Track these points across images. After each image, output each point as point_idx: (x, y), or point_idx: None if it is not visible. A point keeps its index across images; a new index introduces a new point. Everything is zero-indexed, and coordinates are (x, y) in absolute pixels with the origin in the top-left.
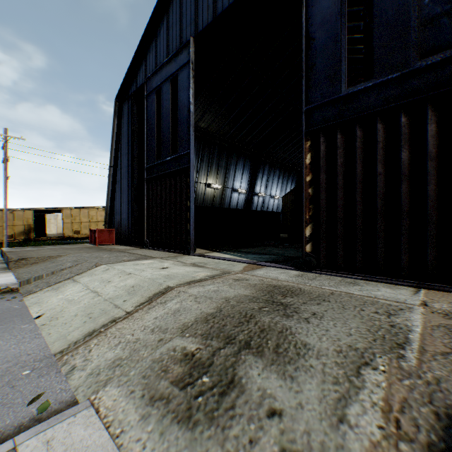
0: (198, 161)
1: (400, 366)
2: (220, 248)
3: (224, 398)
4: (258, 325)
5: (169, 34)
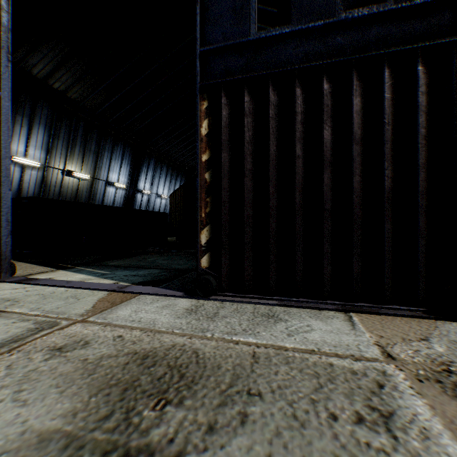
0: (50, 136)
1: None
2: (76, 262)
3: None
4: None
5: None
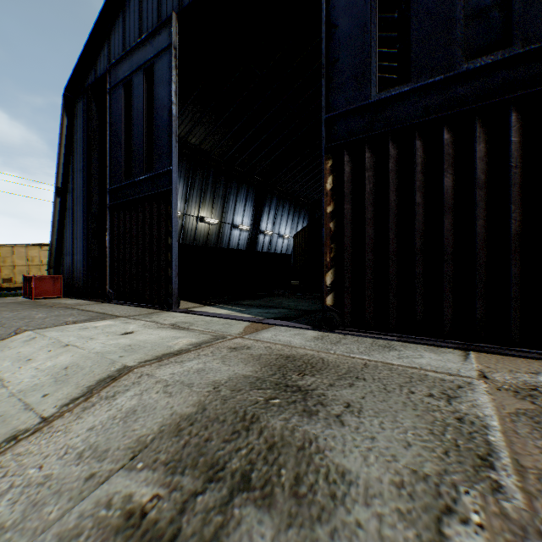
0: (188, 187)
1: (503, 510)
2: (215, 301)
3: None
4: (263, 436)
5: (143, 6)
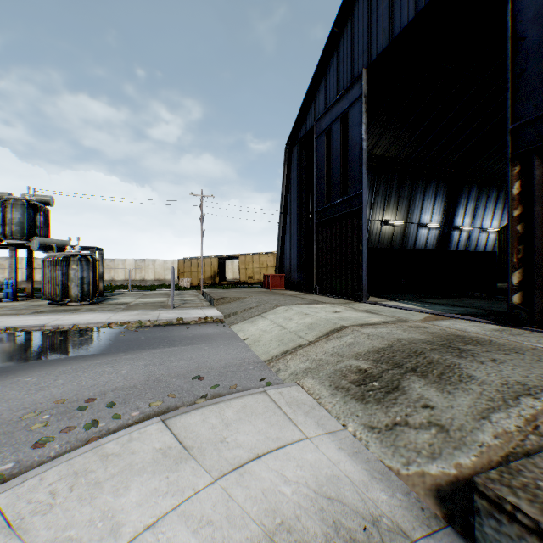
0: (372, 195)
1: None
2: (399, 298)
3: (389, 395)
4: (426, 359)
5: (340, 69)
